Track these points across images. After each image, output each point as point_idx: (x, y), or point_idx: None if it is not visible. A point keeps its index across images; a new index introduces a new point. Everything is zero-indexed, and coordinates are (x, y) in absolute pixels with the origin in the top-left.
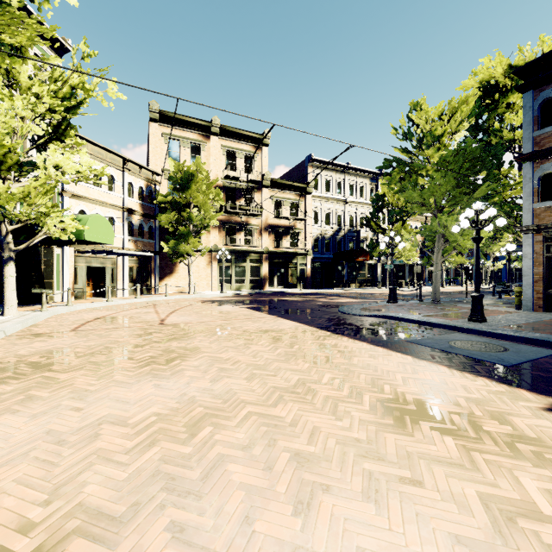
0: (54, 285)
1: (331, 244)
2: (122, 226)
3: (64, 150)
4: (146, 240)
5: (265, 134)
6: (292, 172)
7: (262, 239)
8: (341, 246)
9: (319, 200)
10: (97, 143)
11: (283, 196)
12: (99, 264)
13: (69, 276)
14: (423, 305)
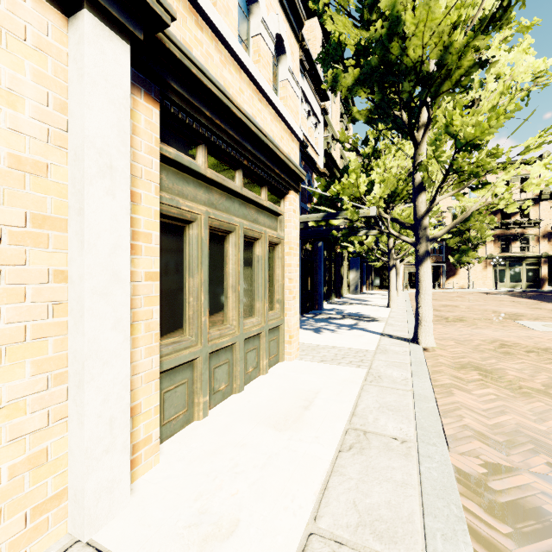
0: None
1: None
2: None
3: None
4: (437, 255)
5: (542, 155)
6: None
7: (540, 245)
8: None
9: None
10: None
11: None
12: (413, 270)
13: (401, 277)
14: None
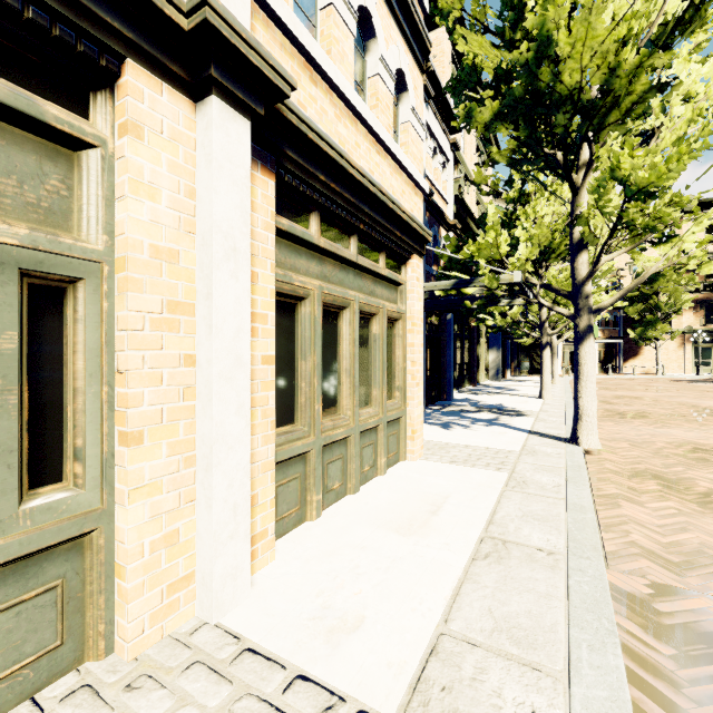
0: None
1: None
2: None
3: None
4: (611, 328)
5: None
6: None
7: None
8: None
9: None
10: None
11: None
12: None
13: (560, 358)
14: None
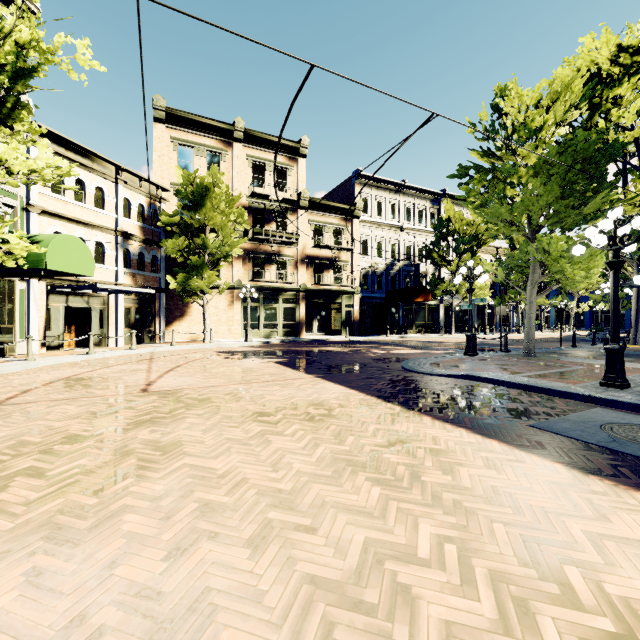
0: (16, 331)
1: (384, 280)
2: (114, 254)
3: (11, 139)
4: (148, 273)
5: (301, 141)
6: (336, 191)
7: (298, 273)
8: (395, 283)
9: (369, 226)
10: (79, 144)
11: (324, 220)
12: (83, 304)
13: (38, 319)
14: (515, 359)
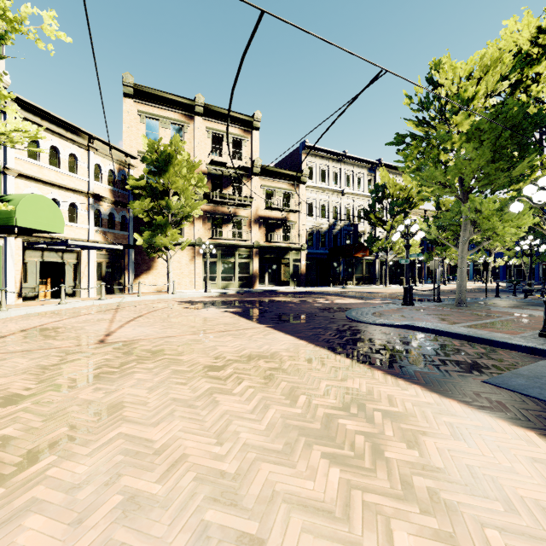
0: None
1: (327, 238)
2: (87, 214)
3: None
4: (117, 231)
5: (255, 116)
6: (285, 160)
7: (252, 232)
8: (337, 240)
9: (314, 191)
10: (53, 114)
11: (275, 185)
12: (57, 258)
13: (15, 273)
14: (449, 309)
